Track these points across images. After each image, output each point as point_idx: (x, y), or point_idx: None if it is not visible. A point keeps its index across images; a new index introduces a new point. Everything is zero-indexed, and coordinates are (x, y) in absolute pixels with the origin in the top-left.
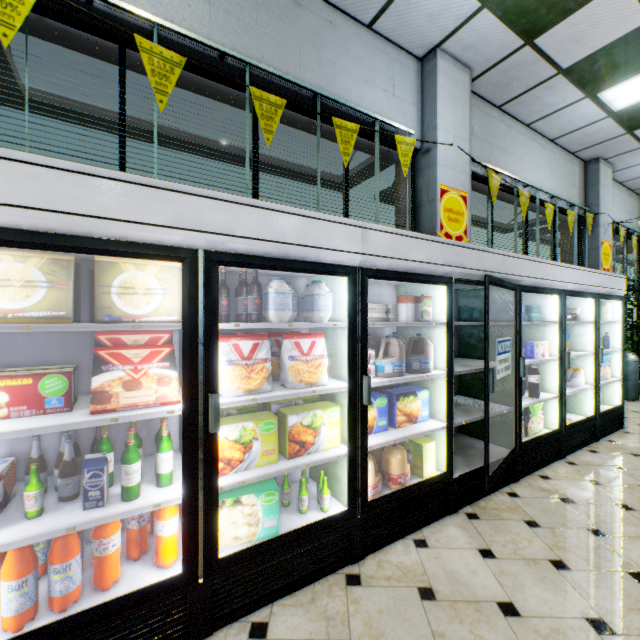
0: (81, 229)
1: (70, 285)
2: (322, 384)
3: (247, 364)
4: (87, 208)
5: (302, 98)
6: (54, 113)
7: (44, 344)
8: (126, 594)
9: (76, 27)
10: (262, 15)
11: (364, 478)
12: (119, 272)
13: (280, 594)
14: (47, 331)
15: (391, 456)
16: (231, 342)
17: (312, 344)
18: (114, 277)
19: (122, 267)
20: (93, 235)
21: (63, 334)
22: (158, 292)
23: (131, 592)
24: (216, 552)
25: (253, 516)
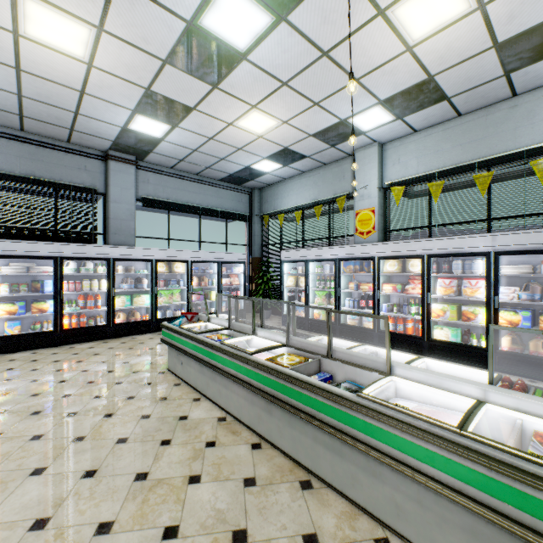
0: (399, 254)
1: (401, 265)
2: (476, 297)
3: (446, 287)
4: (400, 250)
5: (517, 154)
6: (424, 195)
7: (402, 278)
8: (408, 334)
9: (416, 183)
10: (488, 130)
11: (495, 338)
12: (410, 261)
13: (452, 360)
14: (403, 275)
15: (529, 341)
16: (441, 280)
17: (476, 282)
18: (409, 262)
19: (411, 260)
20: (402, 255)
21: (406, 276)
22: (419, 265)
23: (409, 334)
24: (429, 336)
25: (447, 335)
